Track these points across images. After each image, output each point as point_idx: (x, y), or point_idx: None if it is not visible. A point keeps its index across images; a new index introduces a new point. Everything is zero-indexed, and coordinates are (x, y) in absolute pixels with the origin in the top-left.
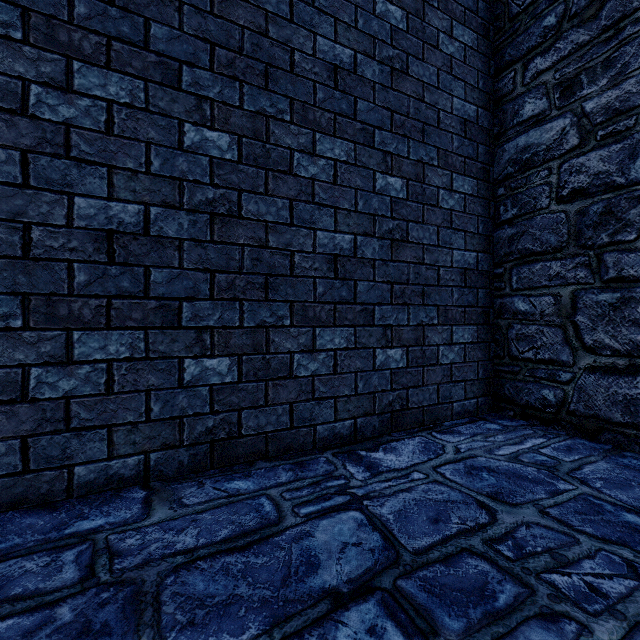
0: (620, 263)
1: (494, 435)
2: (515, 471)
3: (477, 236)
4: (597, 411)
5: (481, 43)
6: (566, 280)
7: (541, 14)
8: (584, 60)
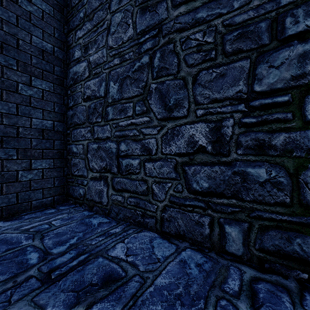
0: (98, 131)
1: (41, 217)
2: (11, 239)
3: (54, 113)
4: (93, 197)
5: (57, 14)
6: (85, 138)
7: (79, 10)
8: (90, 37)
